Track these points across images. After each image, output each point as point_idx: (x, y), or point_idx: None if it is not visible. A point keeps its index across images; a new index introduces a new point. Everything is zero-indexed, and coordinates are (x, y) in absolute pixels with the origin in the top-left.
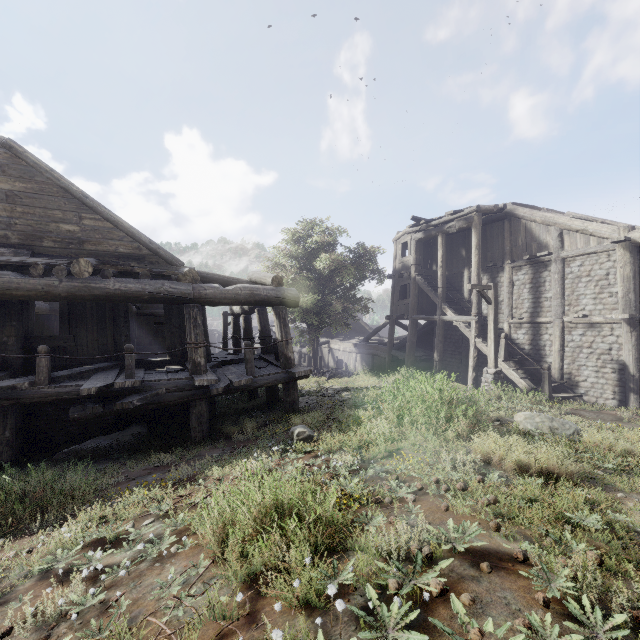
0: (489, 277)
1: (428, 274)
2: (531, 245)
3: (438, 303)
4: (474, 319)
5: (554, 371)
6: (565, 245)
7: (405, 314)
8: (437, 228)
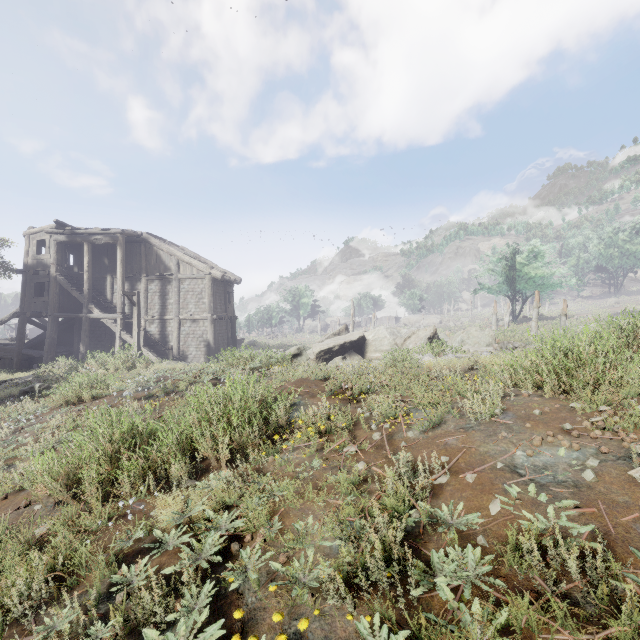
0: (130, 284)
1: (71, 275)
2: (160, 266)
3: (85, 303)
4: (120, 317)
5: (175, 350)
6: (181, 270)
7: (44, 311)
8: (83, 237)
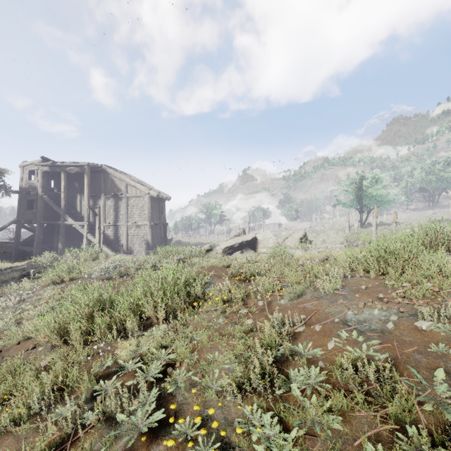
0: (93, 201)
1: (52, 194)
2: (114, 188)
3: (62, 214)
4: (86, 223)
5: (124, 247)
6: (129, 191)
7: (33, 220)
8: (61, 168)
